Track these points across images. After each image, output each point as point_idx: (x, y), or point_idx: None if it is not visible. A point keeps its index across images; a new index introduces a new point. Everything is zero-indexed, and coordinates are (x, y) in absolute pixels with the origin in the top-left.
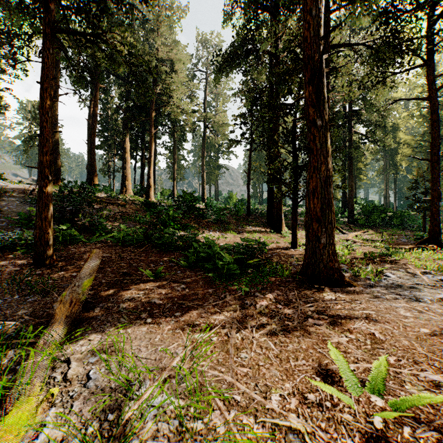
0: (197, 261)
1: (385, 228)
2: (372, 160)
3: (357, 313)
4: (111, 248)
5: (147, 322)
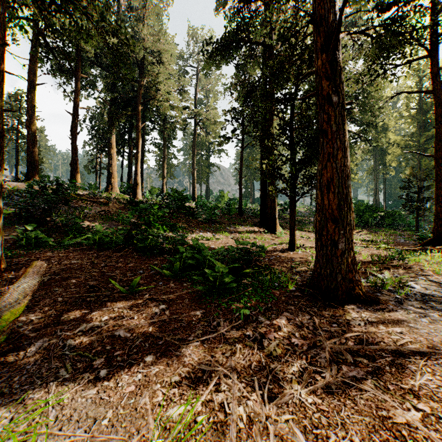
0: (184, 268)
1: (377, 228)
2: (362, 160)
3: (406, 353)
4: (84, 253)
5: (99, 378)
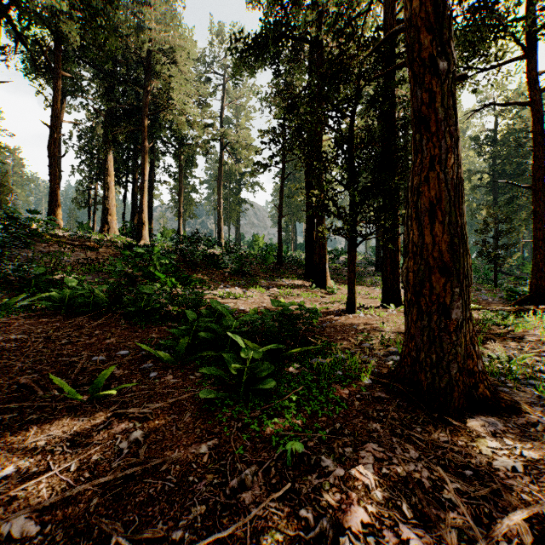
0: (195, 344)
1: None
2: None
3: None
4: (41, 321)
5: None
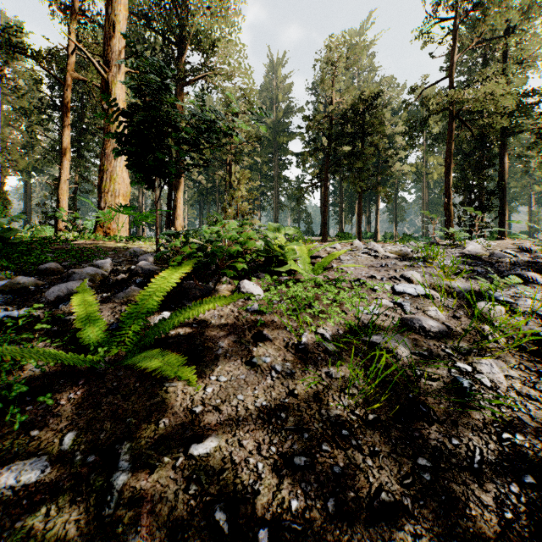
0: None
1: None
2: None
3: None
4: None
5: None
